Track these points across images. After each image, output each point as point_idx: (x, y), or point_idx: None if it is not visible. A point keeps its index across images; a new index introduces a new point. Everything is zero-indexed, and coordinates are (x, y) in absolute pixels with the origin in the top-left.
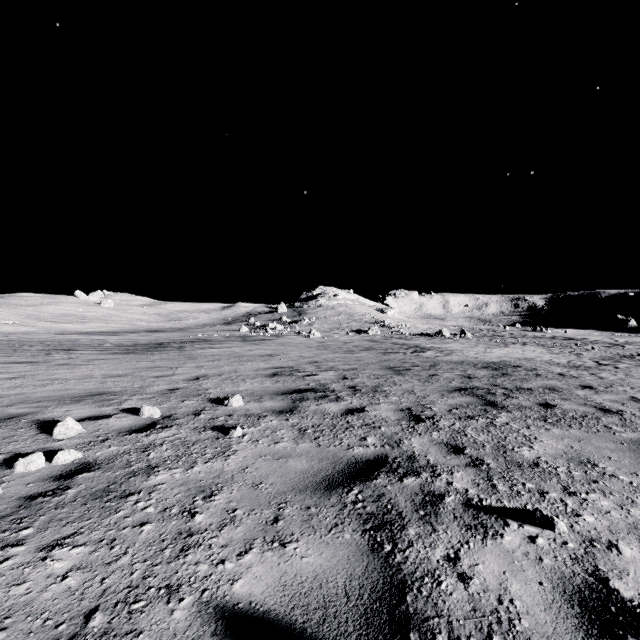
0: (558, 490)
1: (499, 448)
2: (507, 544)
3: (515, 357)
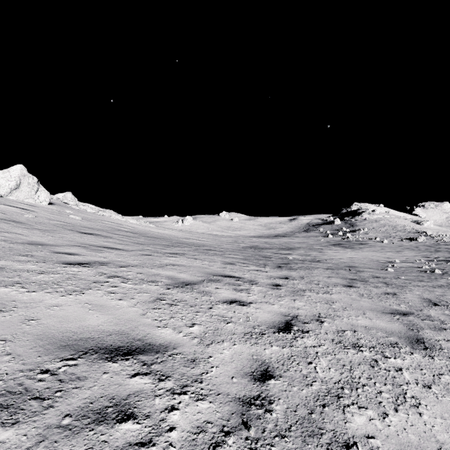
0: None
1: None
2: None
3: None
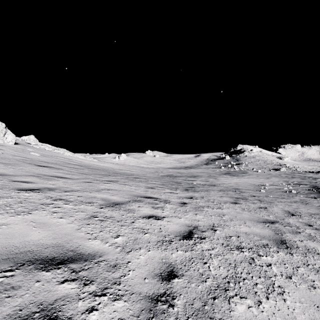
0: None
1: None
2: None
3: None
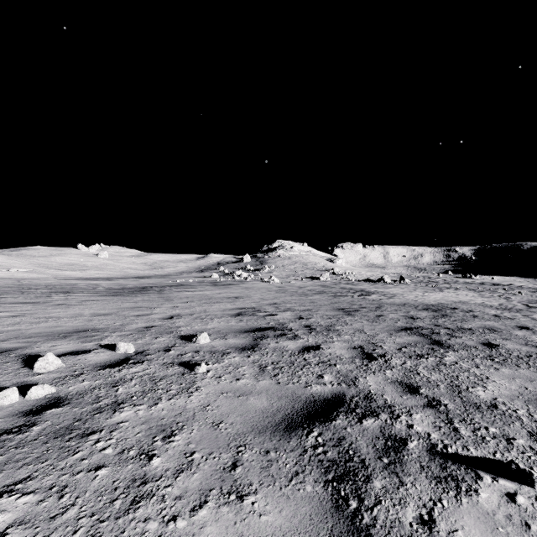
0: (524, 436)
1: (453, 388)
2: (484, 503)
3: (451, 300)
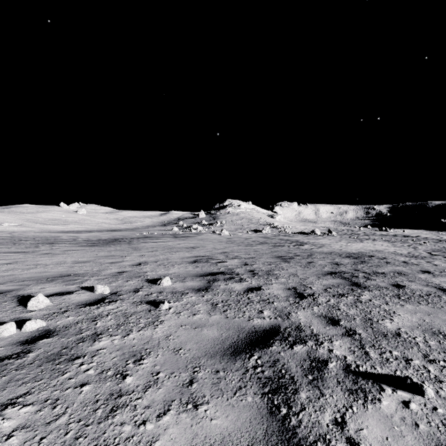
0: (420, 358)
1: (367, 320)
2: (385, 409)
3: (369, 249)
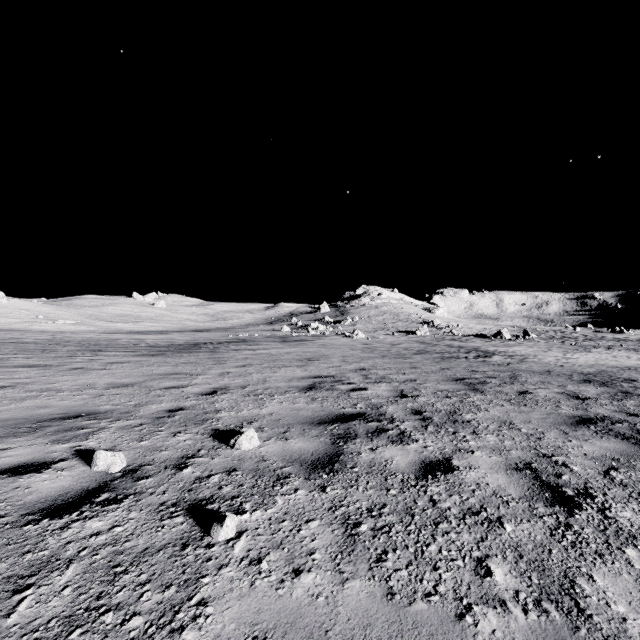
0: None
1: None
2: None
3: (613, 366)
